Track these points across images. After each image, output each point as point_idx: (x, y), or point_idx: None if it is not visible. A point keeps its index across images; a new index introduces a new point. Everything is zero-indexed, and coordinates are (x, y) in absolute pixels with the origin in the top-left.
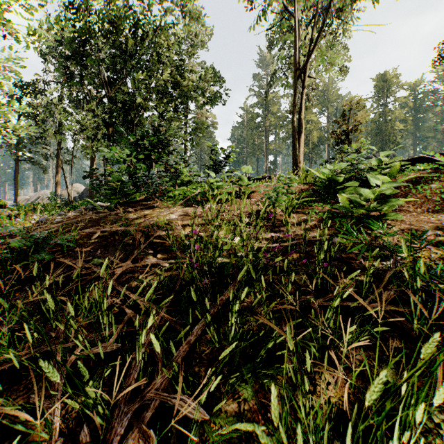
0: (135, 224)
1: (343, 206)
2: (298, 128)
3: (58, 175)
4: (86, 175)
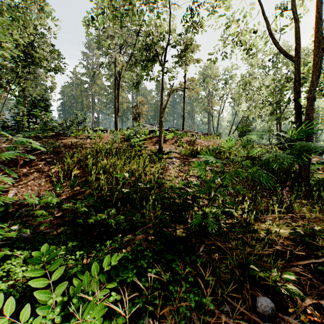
0: (74, 142)
1: (132, 142)
2: (117, 108)
3: None
4: None
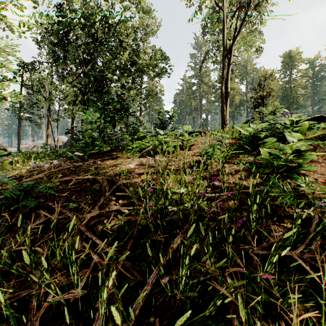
0: (102, 173)
1: (264, 158)
2: (225, 94)
3: (48, 130)
4: (67, 131)
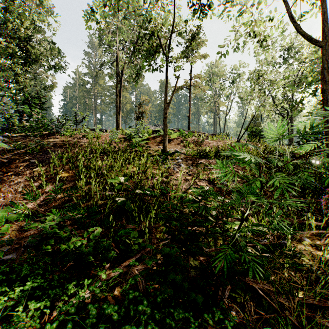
0: (67, 141)
1: (133, 142)
2: (119, 106)
3: None
4: None
